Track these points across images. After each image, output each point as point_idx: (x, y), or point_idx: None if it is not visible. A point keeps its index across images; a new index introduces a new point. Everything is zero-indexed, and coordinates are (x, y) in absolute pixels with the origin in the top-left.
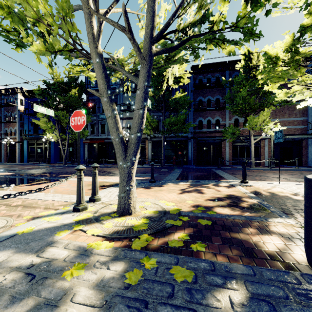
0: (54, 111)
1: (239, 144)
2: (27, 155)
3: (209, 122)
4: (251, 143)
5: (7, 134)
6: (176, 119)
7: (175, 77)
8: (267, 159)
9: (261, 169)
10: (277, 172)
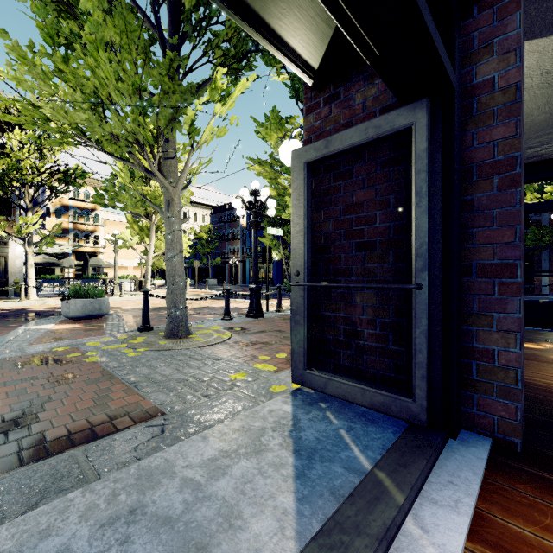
0: (277, 225)
1: None
2: (249, 276)
3: None
4: None
5: (230, 253)
6: None
7: None
8: None
9: None
10: None
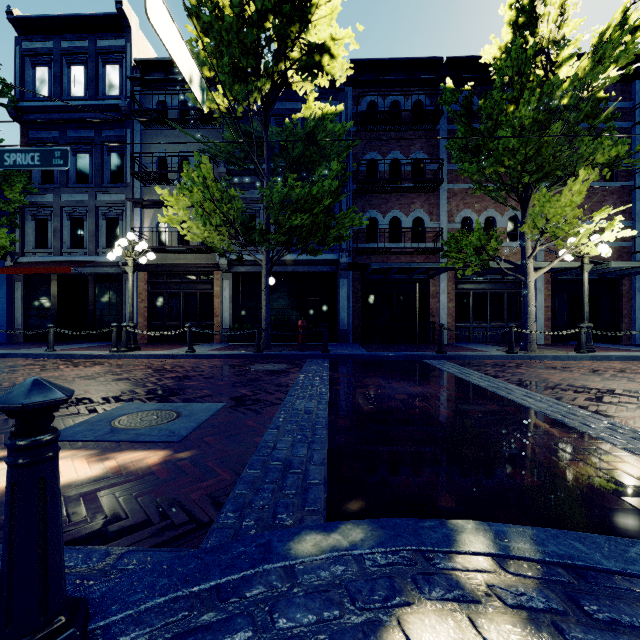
0: None
1: (472, 287)
2: None
3: (396, 223)
4: (529, 279)
5: None
6: (309, 192)
7: (306, 44)
8: (543, 327)
9: (564, 358)
10: (635, 368)
